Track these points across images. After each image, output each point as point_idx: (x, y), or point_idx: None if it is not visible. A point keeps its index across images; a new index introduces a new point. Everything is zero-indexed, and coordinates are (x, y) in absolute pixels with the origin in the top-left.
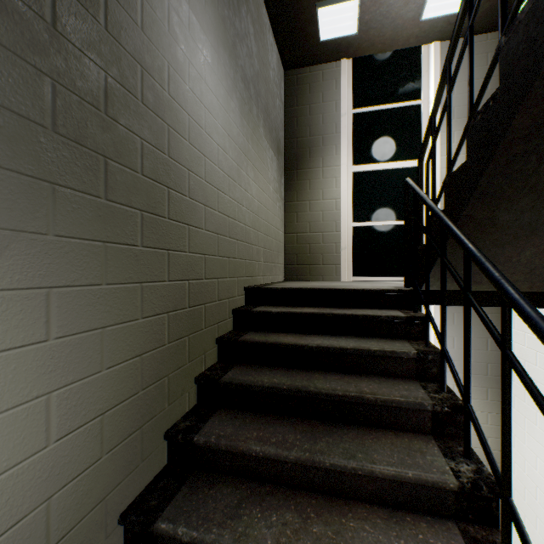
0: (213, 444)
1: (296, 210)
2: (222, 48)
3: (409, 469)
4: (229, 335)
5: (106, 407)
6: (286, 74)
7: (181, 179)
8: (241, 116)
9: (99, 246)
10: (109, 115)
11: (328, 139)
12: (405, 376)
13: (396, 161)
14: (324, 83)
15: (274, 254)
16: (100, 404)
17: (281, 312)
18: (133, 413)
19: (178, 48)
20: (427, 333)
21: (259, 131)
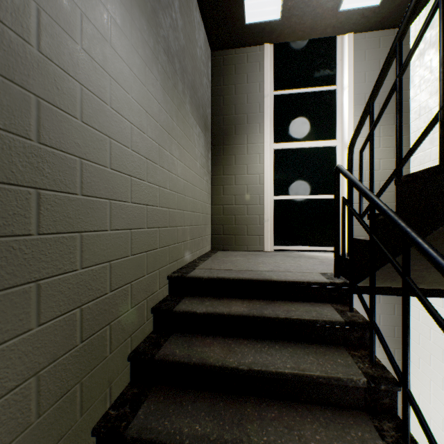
0: None
1: (222, 183)
2: (137, 9)
3: None
4: (146, 345)
5: None
6: (212, 54)
7: (66, 172)
8: (164, 91)
9: None
10: None
11: (252, 118)
12: (353, 407)
13: (313, 140)
14: (248, 65)
15: (201, 228)
16: None
17: (207, 313)
18: None
19: None
20: (373, 348)
21: (185, 107)
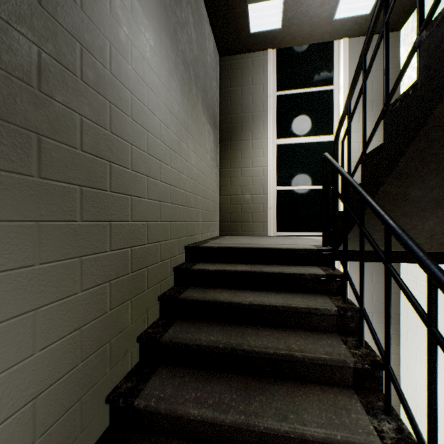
0: (153, 408)
1: (229, 175)
2: (164, 33)
3: (337, 431)
4: (171, 292)
5: (40, 389)
6: (221, 60)
7: (123, 153)
8: (182, 95)
9: (30, 225)
10: (43, 91)
11: (257, 116)
12: (327, 330)
13: (313, 136)
14: (253, 69)
15: (211, 214)
16: (32, 388)
17: (217, 270)
18: (71, 387)
19: (121, 29)
20: (345, 290)
21: (198, 108)
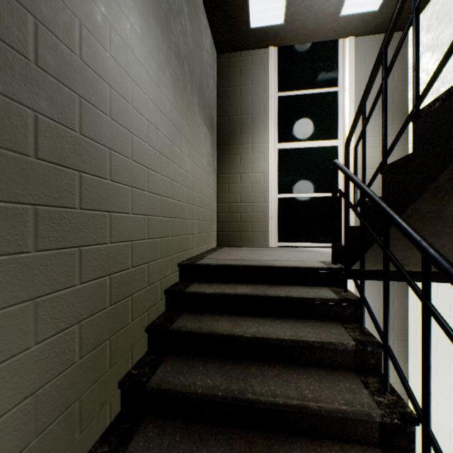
0: None
1: (228, 182)
2: (153, 19)
3: None
4: (161, 320)
5: None
6: (218, 57)
7: (99, 160)
8: (175, 93)
9: None
10: None
11: (257, 119)
12: (343, 368)
13: (316, 140)
14: (253, 68)
15: (207, 224)
16: None
17: (215, 293)
18: None
19: (95, 6)
20: (363, 319)
21: (193, 108)
